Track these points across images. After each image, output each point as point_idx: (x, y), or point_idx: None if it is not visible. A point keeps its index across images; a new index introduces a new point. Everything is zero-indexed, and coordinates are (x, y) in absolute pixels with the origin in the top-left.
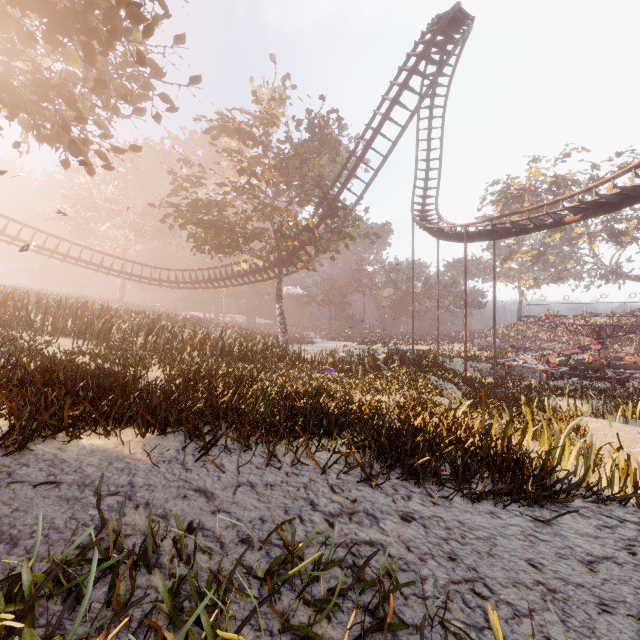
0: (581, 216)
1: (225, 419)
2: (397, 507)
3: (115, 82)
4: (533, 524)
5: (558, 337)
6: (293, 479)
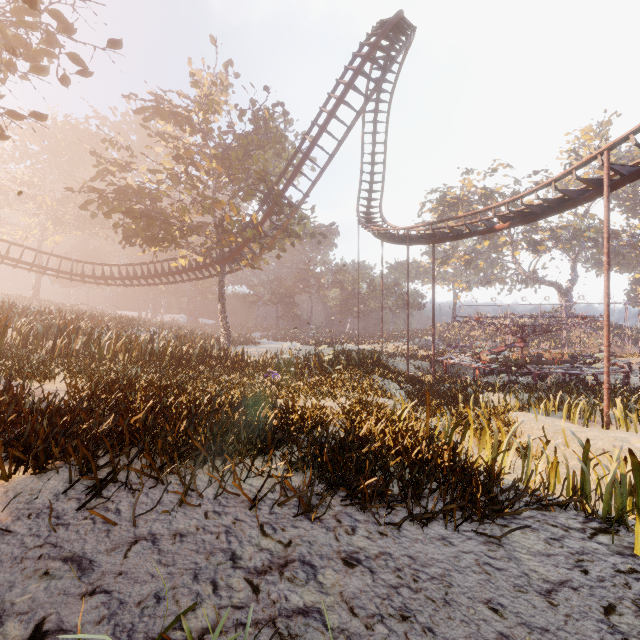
0: (509, 224)
1: (131, 446)
2: (340, 546)
3: (1, 26)
4: (486, 547)
5: (487, 336)
6: (213, 521)
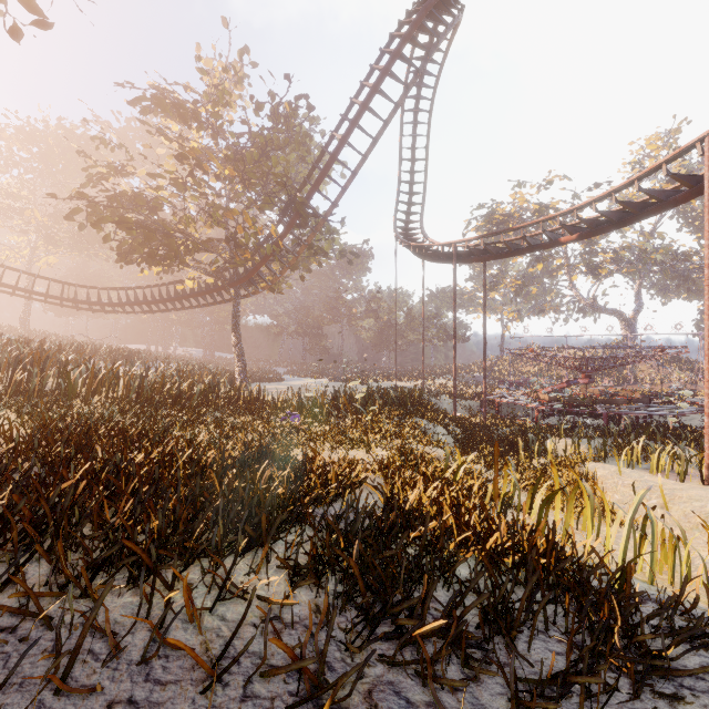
0: (578, 235)
1: (5, 552)
2: None
3: None
4: None
5: (540, 371)
6: None
